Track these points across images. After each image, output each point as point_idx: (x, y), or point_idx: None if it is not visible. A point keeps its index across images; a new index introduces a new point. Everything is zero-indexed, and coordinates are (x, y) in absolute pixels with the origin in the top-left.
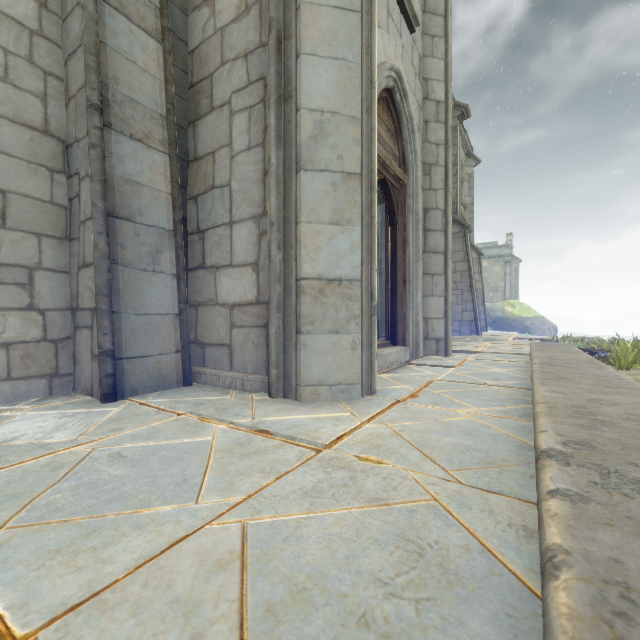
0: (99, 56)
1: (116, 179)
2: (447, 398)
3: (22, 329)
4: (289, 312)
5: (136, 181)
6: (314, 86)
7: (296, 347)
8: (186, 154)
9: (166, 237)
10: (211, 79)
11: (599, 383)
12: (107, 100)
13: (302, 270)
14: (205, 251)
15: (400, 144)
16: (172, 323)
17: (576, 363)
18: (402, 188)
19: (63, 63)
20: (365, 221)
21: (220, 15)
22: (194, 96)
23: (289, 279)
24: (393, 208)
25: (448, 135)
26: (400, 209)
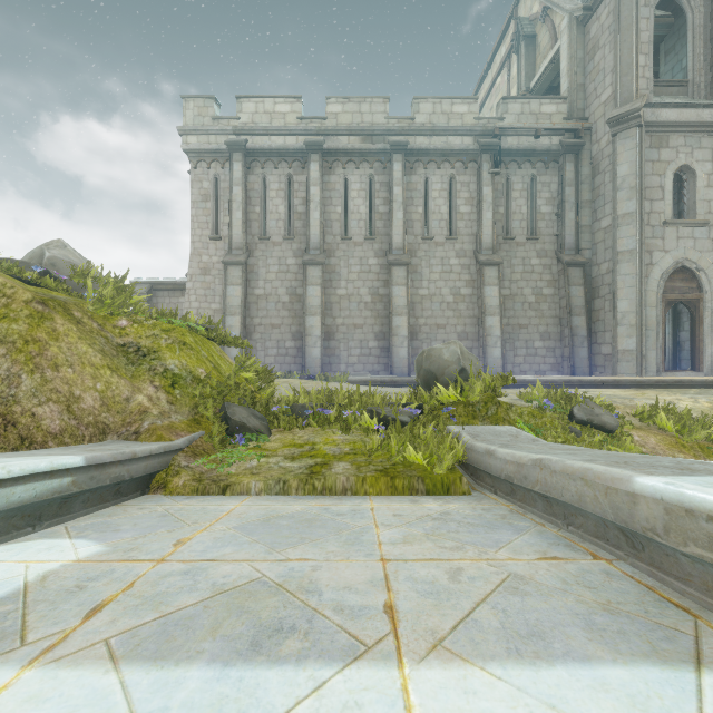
0: (569, 300)
1: (573, 327)
2: None
3: (553, 361)
4: (616, 357)
5: (577, 326)
6: (621, 307)
7: (617, 365)
8: (590, 309)
9: (585, 338)
10: (598, 288)
11: None
12: (571, 309)
13: (618, 348)
14: (597, 339)
15: (696, 280)
16: (586, 360)
17: None
18: (699, 299)
19: (559, 299)
20: (640, 334)
21: (601, 271)
22: (593, 292)
23: (616, 350)
24: (691, 310)
25: None
26: (697, 309)
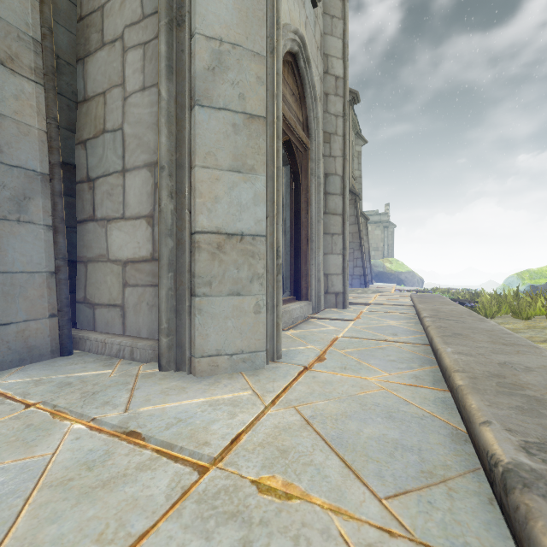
0: None
1: None
2: (354, 360)
3: None
4: (183, 271)
5: None
6: (211, 10)
7: (190, 312)
8: (74, 94)
9: (38, 181)
10: (102, 11)
11: (494, 340)
12: None
13: (197, 222)
14: (95, 201)
15: (304, 110)
16: (45, 282)
17: (459, 316)
18: (305, 152)
19: None
20: (270, 172)
21: None
22: (83, 30)
23: (183, 233)
24: (297, 170)
25: (346, 108)
26: (304, 171)
